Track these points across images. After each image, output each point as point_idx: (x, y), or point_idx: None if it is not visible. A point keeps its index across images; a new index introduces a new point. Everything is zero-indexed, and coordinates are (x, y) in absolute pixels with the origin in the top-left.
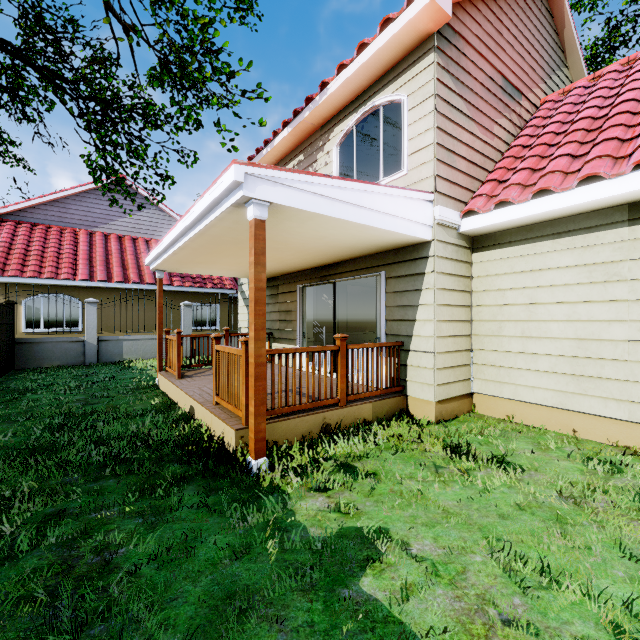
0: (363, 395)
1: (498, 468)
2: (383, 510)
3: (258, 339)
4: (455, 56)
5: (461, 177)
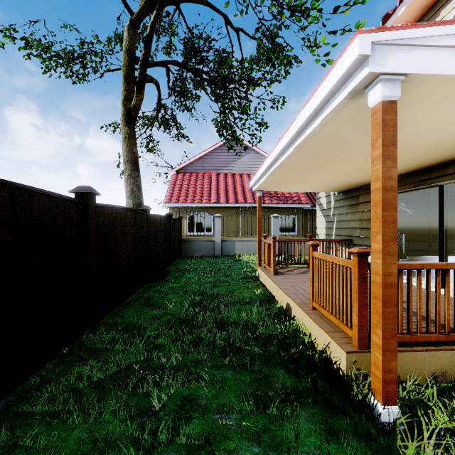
0: None
1: None
2: None
3: (386, 253)
4: None
5: None
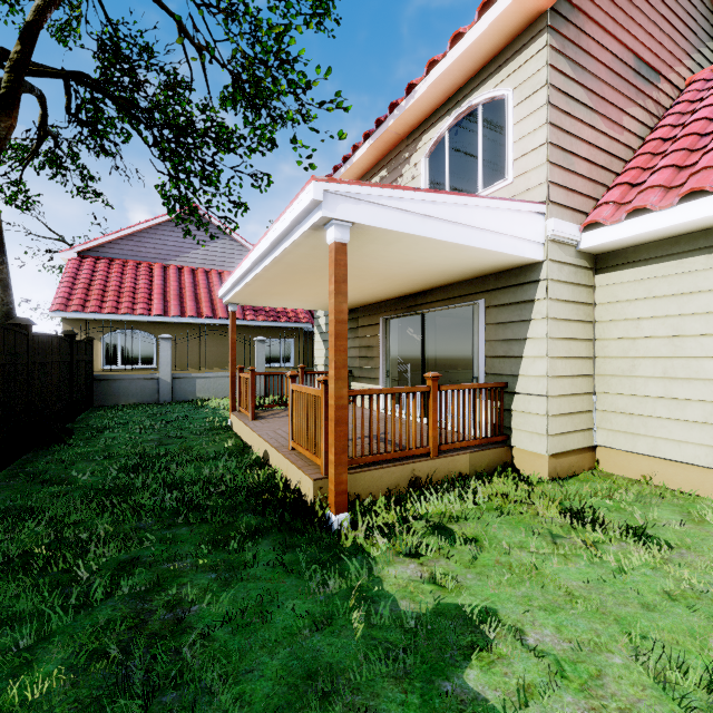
0: (458, 444)
1: (636, 543)
2: (489, 586)
3: (339, 378)
4: (573, 36)
5: (581, 182)
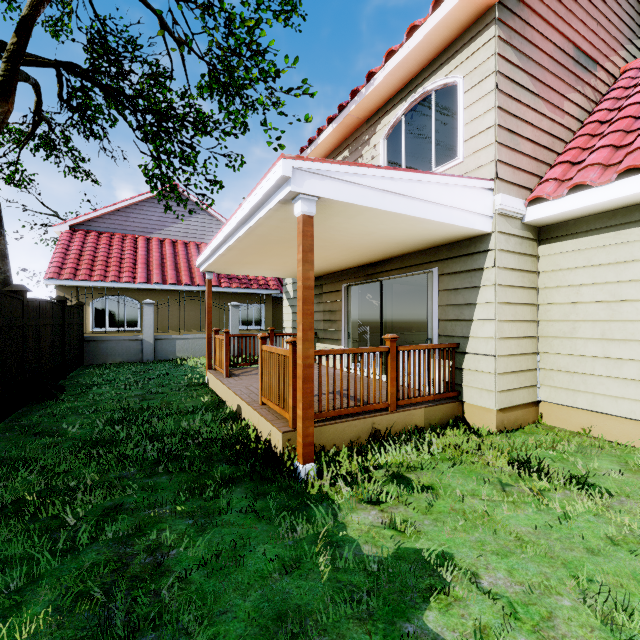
0: (414, 400)
1: (579, 491)
2: (444, 531)
3: (306, 340)
4: (519, 27)
5: (526, 161)
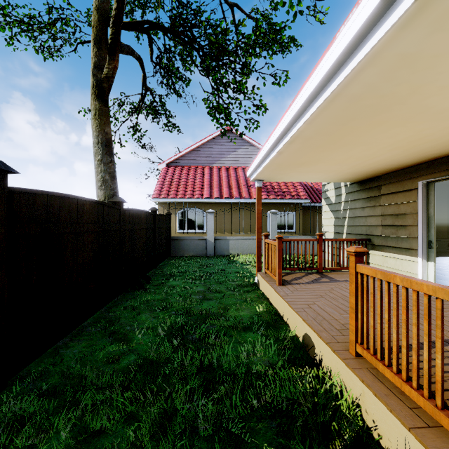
0: None
1: None
2: None
3: None
4: None
5: None
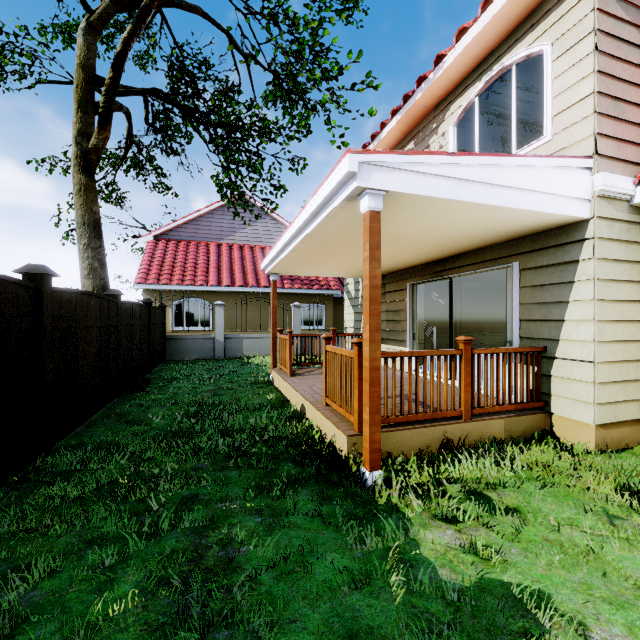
0: (492, 409)
1: None
2: (538, 565)
3: (372, 341)
4: None
5: (635, 131)
